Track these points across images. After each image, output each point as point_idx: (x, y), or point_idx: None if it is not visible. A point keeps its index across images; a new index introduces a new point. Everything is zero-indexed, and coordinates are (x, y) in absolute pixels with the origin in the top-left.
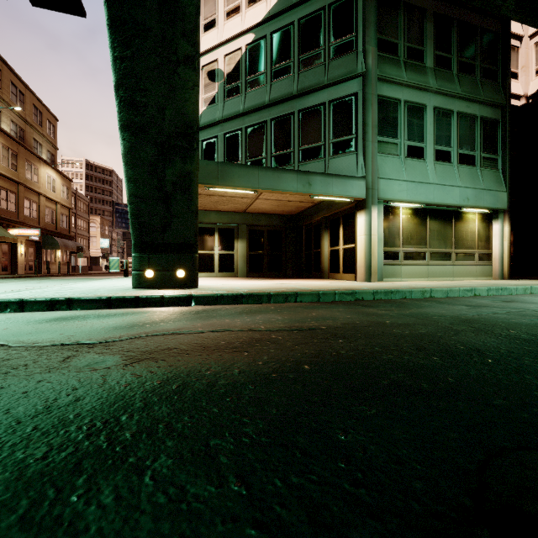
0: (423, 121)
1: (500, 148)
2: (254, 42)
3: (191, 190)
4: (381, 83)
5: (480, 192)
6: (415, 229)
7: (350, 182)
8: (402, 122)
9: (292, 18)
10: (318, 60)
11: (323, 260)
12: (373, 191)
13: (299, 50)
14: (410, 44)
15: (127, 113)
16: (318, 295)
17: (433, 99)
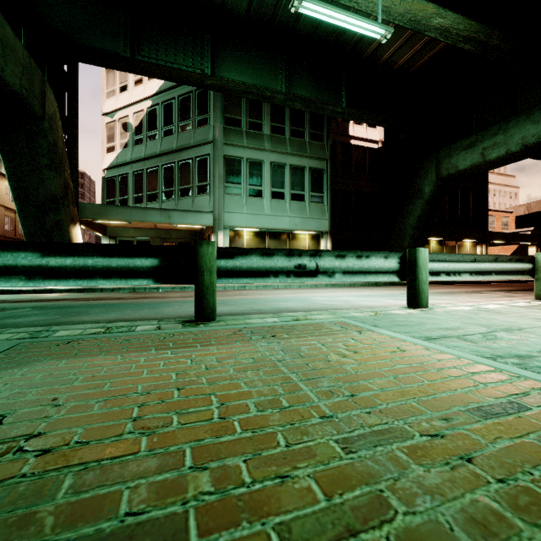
0: (262, 172)
1: (326, 188)
2: (151, 107)
3: (63, 229)
4: (228, 147)
5: (306, 220)
6: (257, 246)
7: (202, 215)
8: (245, 173)
9: (174, 94)
10: (189, 128)
11: None
12: (219, 221)
13: (178, 118)
14: (251, 119)
15: (16, 192)
16: (134, 289)
17: (270, 156)
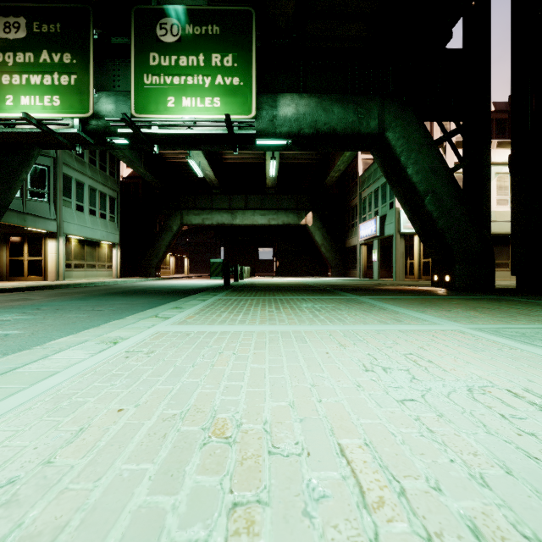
0: (84, 192)
1: (116, 212)
2: None
3: None
4: (63, 165)
5: (109, 234)
6: (80, 251)
7: (49, 222)
8: (74, 190)
9: None
10: None
11: (1, 266)
12: (61, 228)
13: None
14: None
15: None
16: (67, 286)
17: (88, 181)
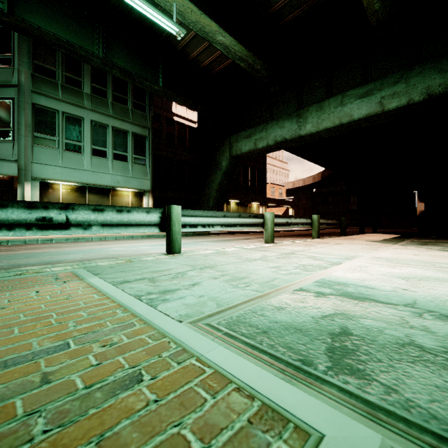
0: (81, 128)
1: (148, 153)
2: None
3: None
4: (38, 96)
5: (129, 179)
6: (75, 200)
7: (1, 163)
8: (60, 126)
9: None
10: None
11: None
12: (26, 171)
13: None
14: (69, 74)
15: None
16: None
17: (90, 115)
